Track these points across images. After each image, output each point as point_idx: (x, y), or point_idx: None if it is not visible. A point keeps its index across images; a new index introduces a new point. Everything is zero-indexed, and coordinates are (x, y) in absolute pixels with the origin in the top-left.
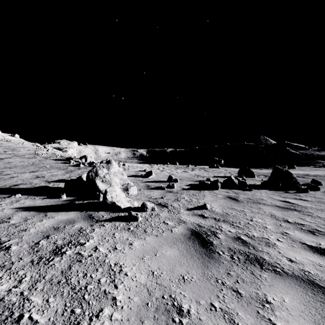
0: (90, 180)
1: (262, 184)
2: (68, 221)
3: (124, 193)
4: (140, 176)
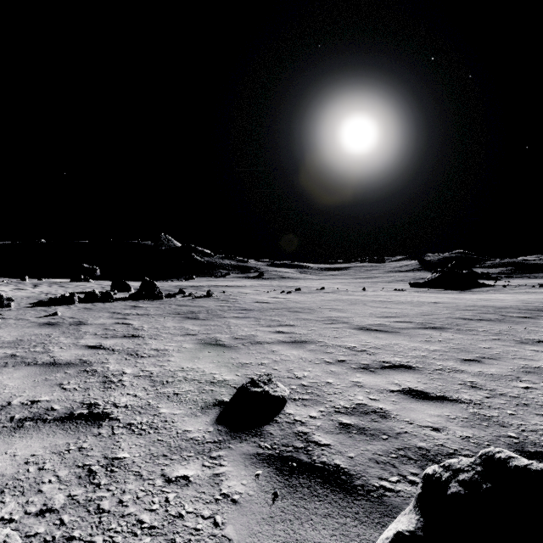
0: None
1: (130, 296)
2: None
3: None
4: None
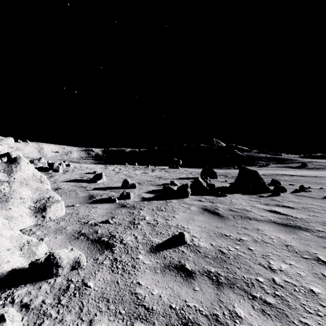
0: None
1: (231, 186)
2: None
3: (34, 217)
4: (85, 180)
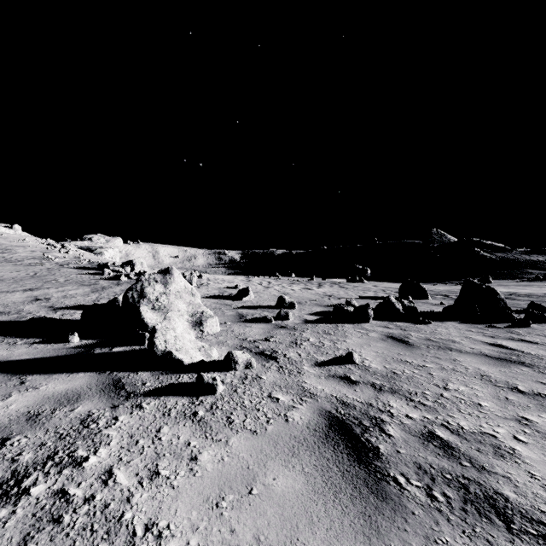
0: (130, 305)
1: (445, 310)
2: (66, 397)
3: (194, 330)
4: (227, 297)
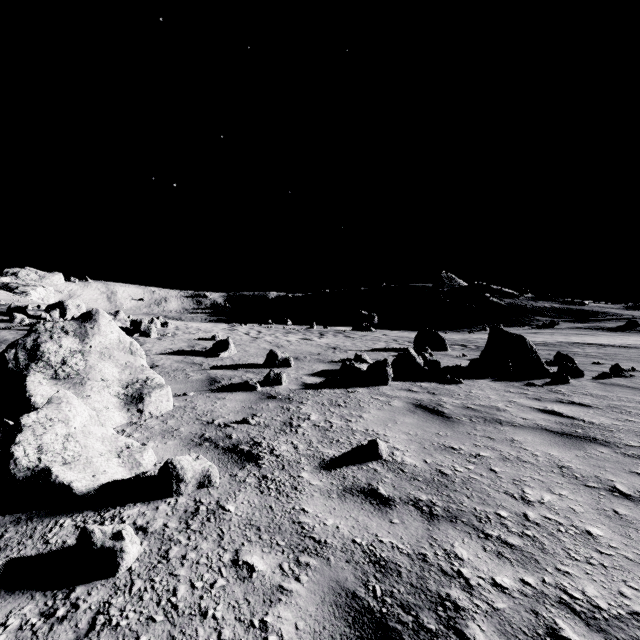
0: (9, 373)
1: (473, 365)
2: None
3: (126, 411)
4: (199, 352)
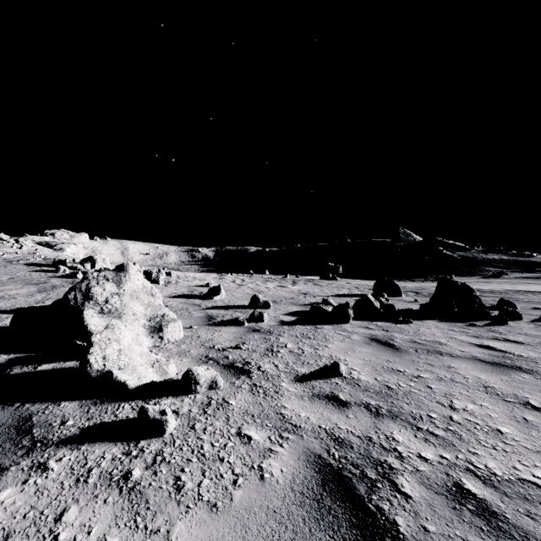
0: (71, 309)
1: (423, 308)
2: None
3: (151, 337)
4: (197, 296)
